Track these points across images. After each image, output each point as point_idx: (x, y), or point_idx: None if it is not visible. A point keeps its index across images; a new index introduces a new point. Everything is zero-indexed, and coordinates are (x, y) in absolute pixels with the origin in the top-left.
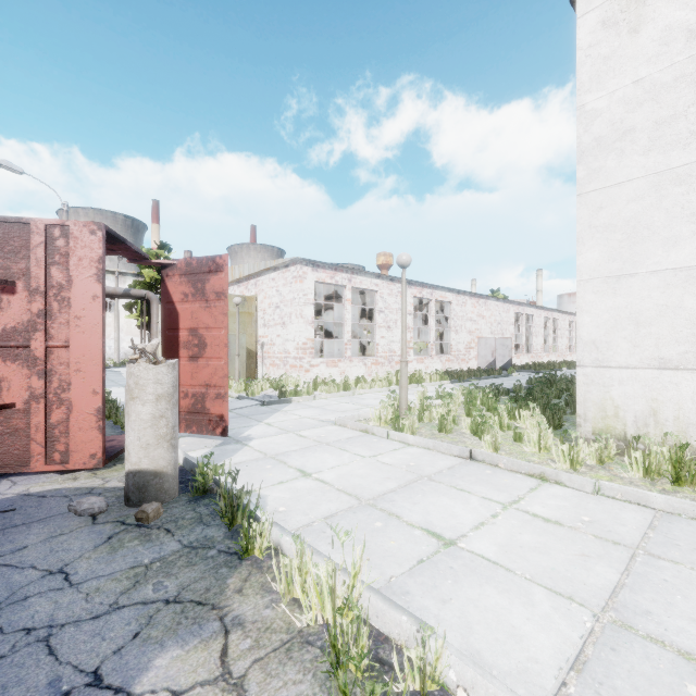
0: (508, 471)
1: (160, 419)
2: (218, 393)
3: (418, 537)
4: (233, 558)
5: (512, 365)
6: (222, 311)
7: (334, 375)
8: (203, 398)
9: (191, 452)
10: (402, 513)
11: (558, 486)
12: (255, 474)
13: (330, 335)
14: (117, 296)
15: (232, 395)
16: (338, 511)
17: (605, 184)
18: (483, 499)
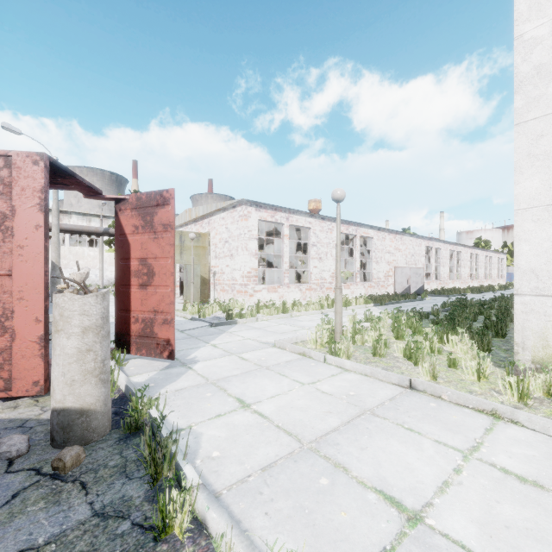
0: (453, 404)
1: (87, 353)
2: (164, 318)
3: (373, 506)
4: (146, 538)
5: (424, 291)
6: (168, 242)
7: (274, 299)
8: (152, 323)
9: (137, 376)
10: (350, 464)
11: (515, 426)
12: (193, 404)
13: (271, 265)
14: (99, 234)
15: (186, 316)
16: (277, 459)
17: (546, 111)
18: (437, 444)
